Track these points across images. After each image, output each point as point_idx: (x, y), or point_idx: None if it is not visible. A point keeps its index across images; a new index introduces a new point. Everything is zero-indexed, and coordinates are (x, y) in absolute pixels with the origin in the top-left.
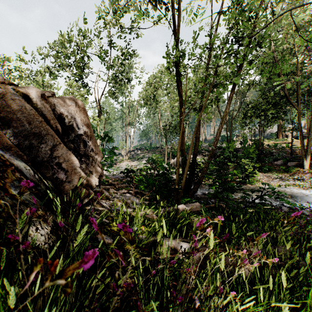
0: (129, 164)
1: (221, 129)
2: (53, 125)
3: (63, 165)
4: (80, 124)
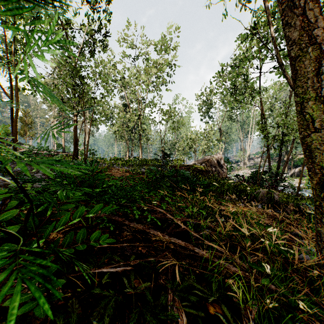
0: (246, 171)
1: (288, 157)
2: (217, 163)
3: (220, 173)
4: (221, 161)
